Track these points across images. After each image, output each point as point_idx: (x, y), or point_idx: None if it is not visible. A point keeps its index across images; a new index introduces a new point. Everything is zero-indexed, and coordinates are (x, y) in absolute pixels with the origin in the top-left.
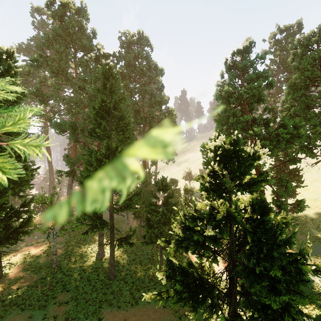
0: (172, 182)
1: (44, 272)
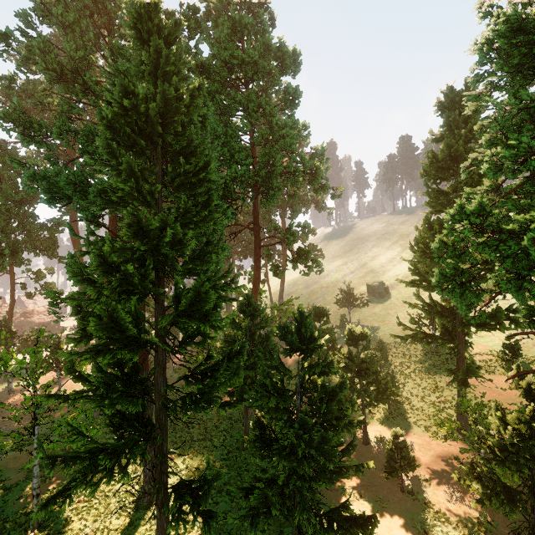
0: (316, 315)
1: None
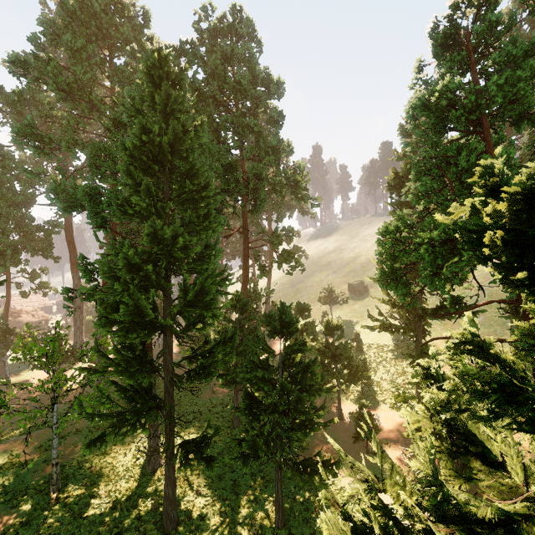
0: (299, 310)
1: (30, 505)
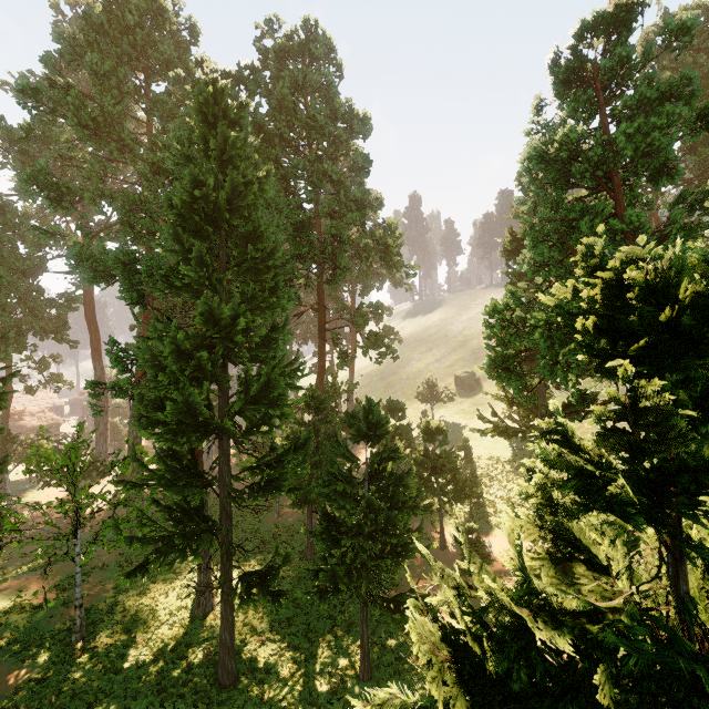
0: (391, 410)
1: (47, 658)
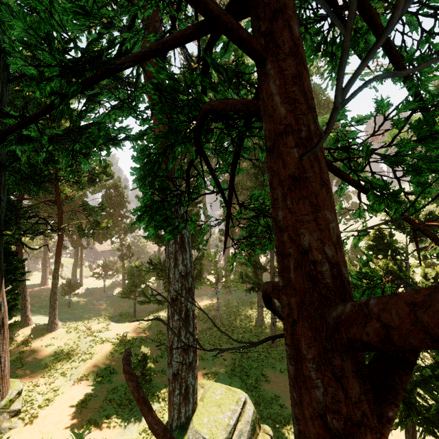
0: (353, 250)
1: (210, 324)
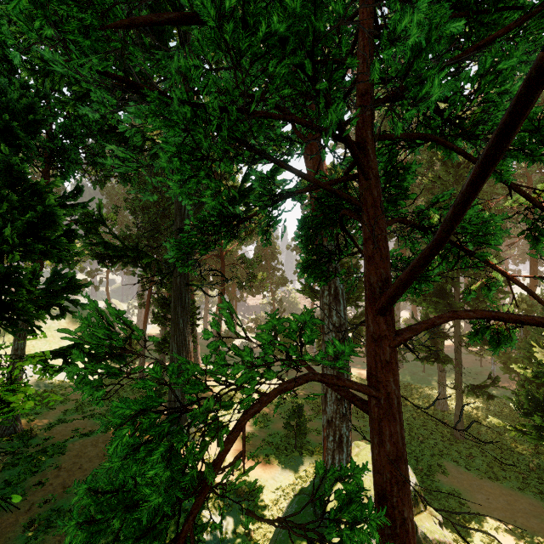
0: None
1: None
